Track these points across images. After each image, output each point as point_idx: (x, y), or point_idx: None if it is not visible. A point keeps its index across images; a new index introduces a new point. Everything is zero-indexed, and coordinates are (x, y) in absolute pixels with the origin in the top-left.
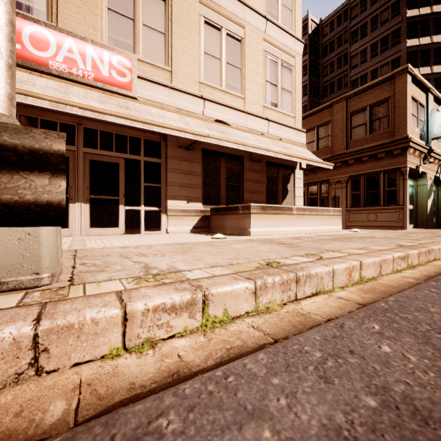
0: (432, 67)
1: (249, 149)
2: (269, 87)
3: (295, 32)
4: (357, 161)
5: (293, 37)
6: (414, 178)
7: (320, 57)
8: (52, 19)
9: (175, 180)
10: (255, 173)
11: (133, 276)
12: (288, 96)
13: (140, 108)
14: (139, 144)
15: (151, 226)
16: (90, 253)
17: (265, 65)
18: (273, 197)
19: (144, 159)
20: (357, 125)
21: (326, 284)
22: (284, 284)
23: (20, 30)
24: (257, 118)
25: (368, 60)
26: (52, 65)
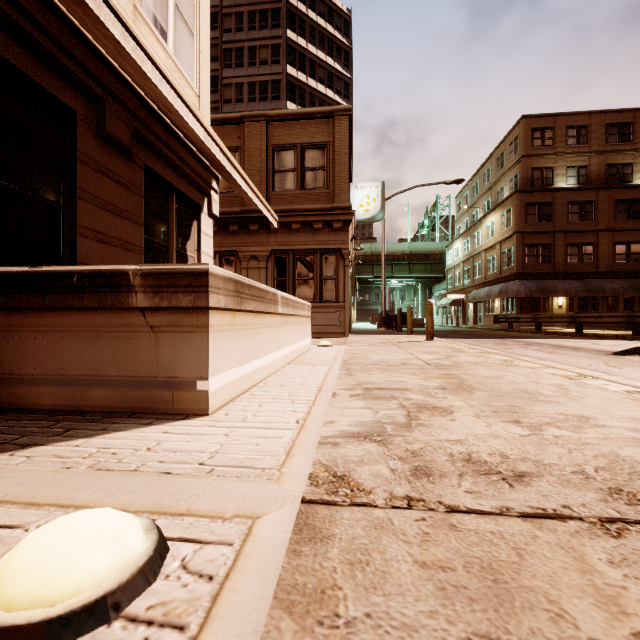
0: None
1: (143, 62)
2: None
3: None
4: (284, 228)
5: None
6: None
7: None
8: None
9: None
10: (114, 186)
11: None
12: (188, 38)
13: None
14: None
15: None
16: None
17: None
18: None
19: None
20: (283, 169)
21: None
22: None
23: None
24: None
25: (245, 101)
26: None
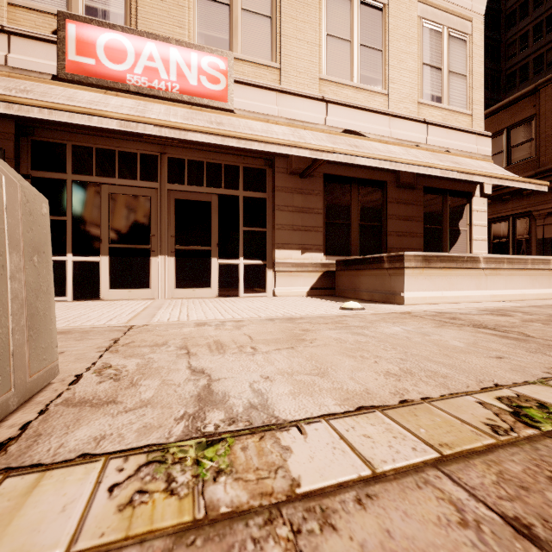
0: None
1: (399, 167)
2: (427, 72)
3: None
4: None
5: None
6: None
7: (501, 31)
8: (131, 22)
9: (285, 221)
10: (405, 207)
11: (150, 442)
12: (460, 83)
13: (237, 123)
14: (237, 174)
15: (253, 286)
16: (141, 337)
17: (421, 40)
18: (435, 242)
19: (243, 194)
20: None
21: None
22: None
23: (94, 41)
24: (408, 122)
25: None
26: (129, 79)
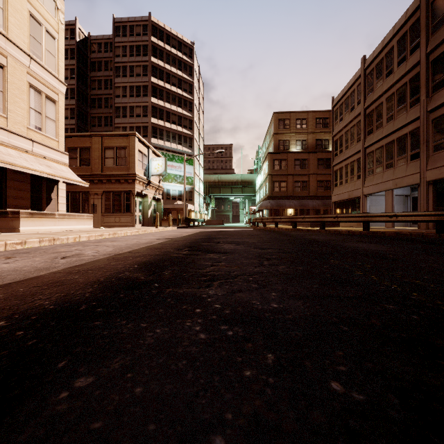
0: (165, 122)
1: (17, 168)
2: (33, 113)
3: (59, 74)
4: (109, 182)
5: (57, 79)
6: (142, 197)
7: (88, 69)
8: None
9: None
10: (19, 183)
11: None
12: (52, 124)
13: None
14: None
15: None
16: None
17: (29, 94)
18: (38, 203)
19: None
20: (109, 157)
21: (65, 242)
22: (49, 240)
23: None
24: (21, 138)
25: (128, 96)
26: None
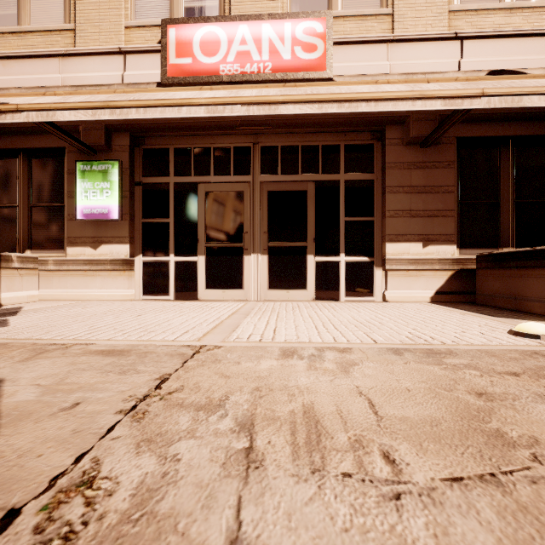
0: None
1: None
2: None
3: None
4: None
5: None
6: None
7: None
8: (225, 11)
9: (399, 206)
10: None
11: None
12: None
13: (337, 90)
14: (337, 155)
15: (357, 288)
16: (197, 378)
17: None
18: None
19: (344, 178)
20: None
21: None
22: None
23: (191, 40)
24: None
25: None
26: (222, 70)
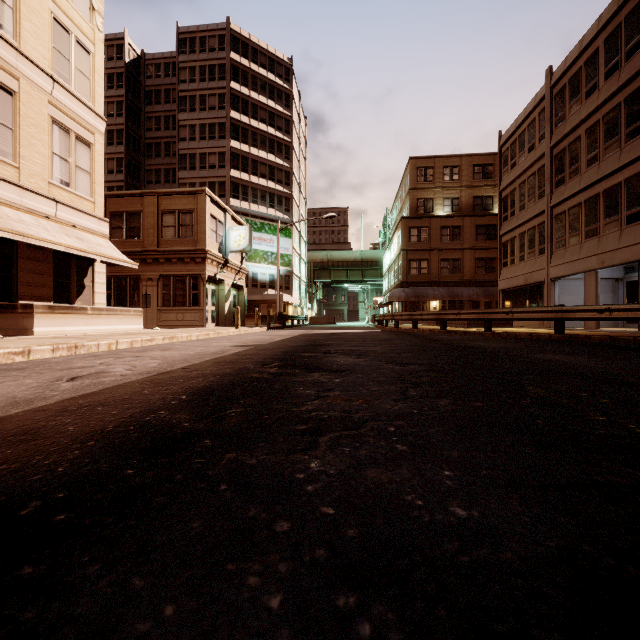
0: (250, 175)
1: (31, 241)
2: (57, 161)
3: (96, 105)
4: (168, 261)
5: (93, 111)
6: (217, 283)
7: (142, 101)
8: None
9: None
10: (36, 263)
11: None
12: (85, 177)
13: None
14: None
15: None
16: None
17: (52, 134)
18: (64, 292)
19: None
20: (168, 225)
21: (94, 350)
22: (69, 348)
23: None
24: (40, 197)
25: (197, 139)
26: None
